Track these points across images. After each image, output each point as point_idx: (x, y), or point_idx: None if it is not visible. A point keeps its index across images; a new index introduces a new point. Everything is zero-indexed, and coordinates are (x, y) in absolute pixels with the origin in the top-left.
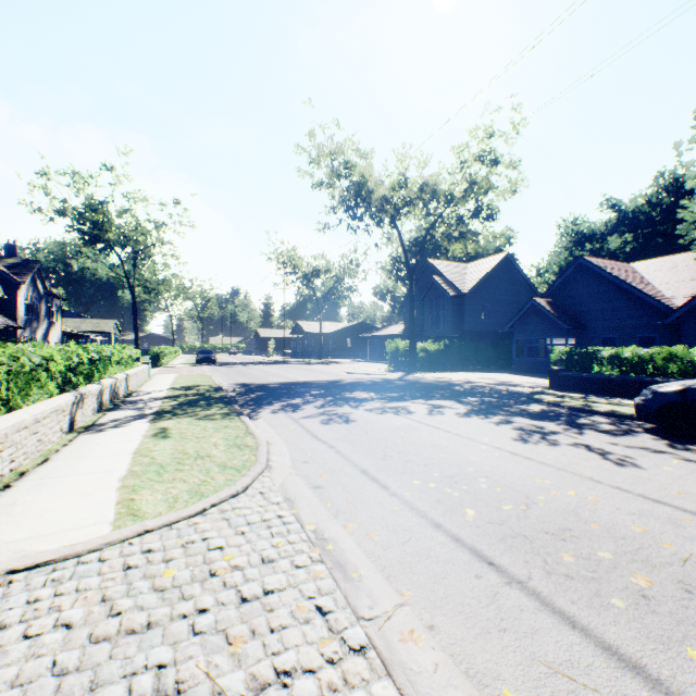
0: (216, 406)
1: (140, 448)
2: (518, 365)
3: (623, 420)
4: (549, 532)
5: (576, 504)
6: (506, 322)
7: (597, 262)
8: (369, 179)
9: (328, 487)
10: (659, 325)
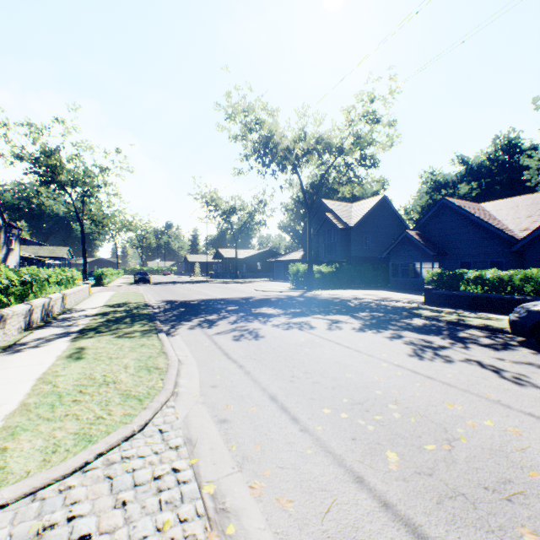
0: (139, 323)
1: (47, 373)
2: (393, 284)
3: (496, 333)
4: (489, 487)
5: (500, 439)
6: (383, 250)
7: (456, 202)
8: (275, 134)
9: (235, 421)
10: (506, 252)
